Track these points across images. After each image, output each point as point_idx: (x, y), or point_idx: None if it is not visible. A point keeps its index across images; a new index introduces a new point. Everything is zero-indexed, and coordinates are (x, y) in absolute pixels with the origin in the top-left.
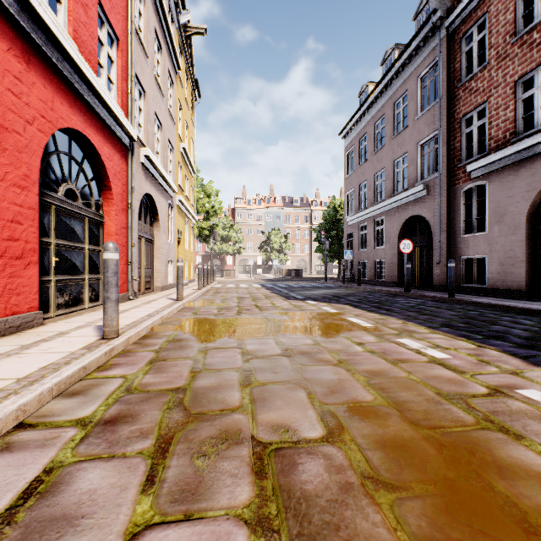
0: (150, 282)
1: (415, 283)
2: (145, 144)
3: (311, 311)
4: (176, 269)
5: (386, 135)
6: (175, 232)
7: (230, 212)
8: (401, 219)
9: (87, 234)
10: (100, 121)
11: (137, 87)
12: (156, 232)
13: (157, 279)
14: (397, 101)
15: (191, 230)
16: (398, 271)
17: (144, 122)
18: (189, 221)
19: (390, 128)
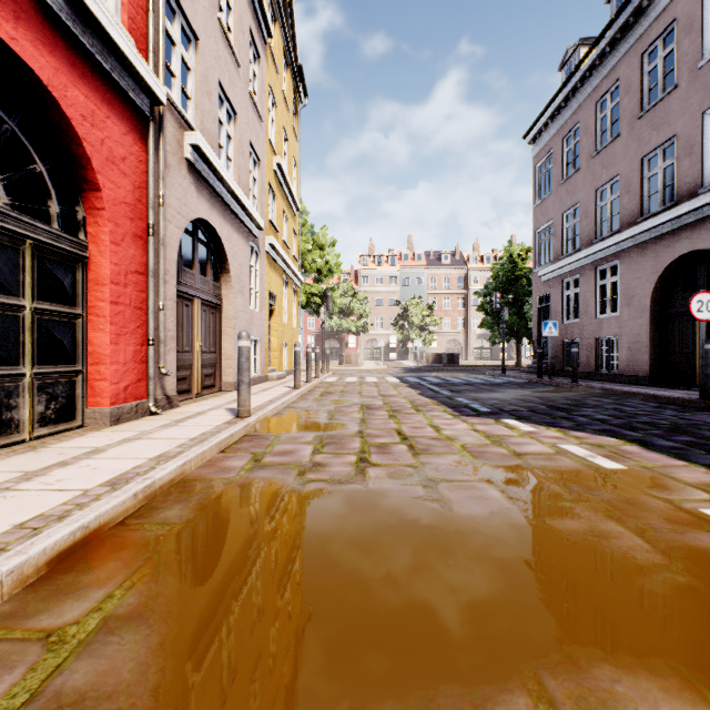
0: (215, 376)
1: (693, 380)
2: (195, 129)
3: (547, 462)
4: (264, 353)
5: (623, 116)
6: (263, 295)
7: (352, 276)
8: (659, 261)
9: (31, 277)
10: (56, 26)
11: (178, 21)
12: (226, 291)
13: (227, 370)
14: (649, 49)
15: (293, 295)
16: (652, 357)
17: (196, 91)
18: (290, 280)
19: (632, 100)
